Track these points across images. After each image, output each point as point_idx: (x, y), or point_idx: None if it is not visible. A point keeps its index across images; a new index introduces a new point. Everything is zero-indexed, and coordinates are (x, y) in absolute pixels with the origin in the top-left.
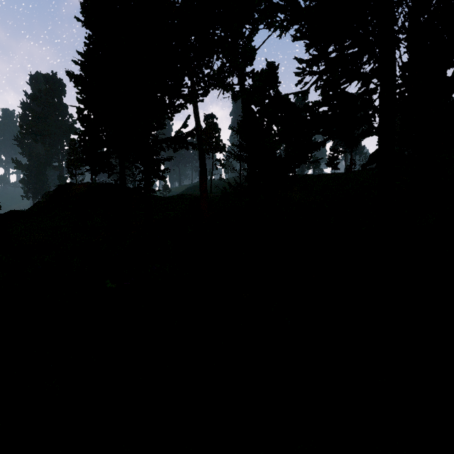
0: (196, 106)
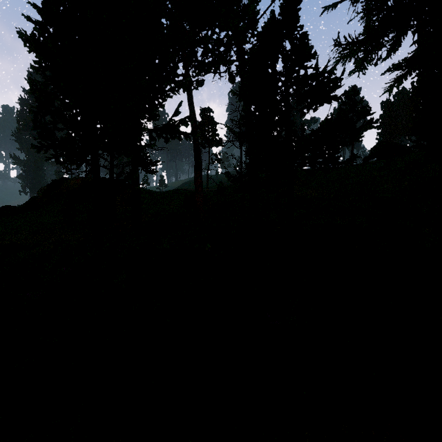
0: (190, 95)
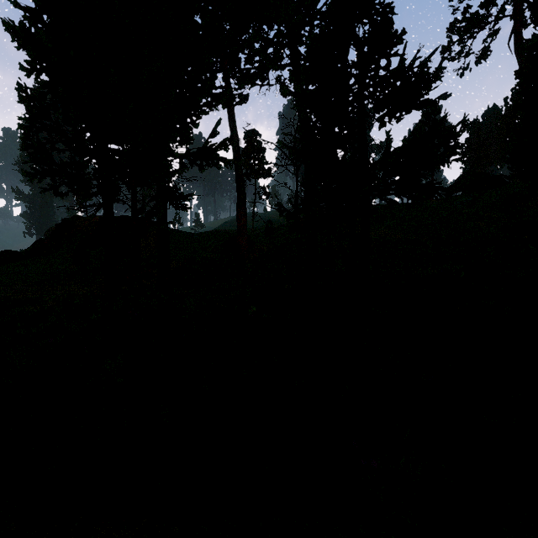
0: (231, 113)
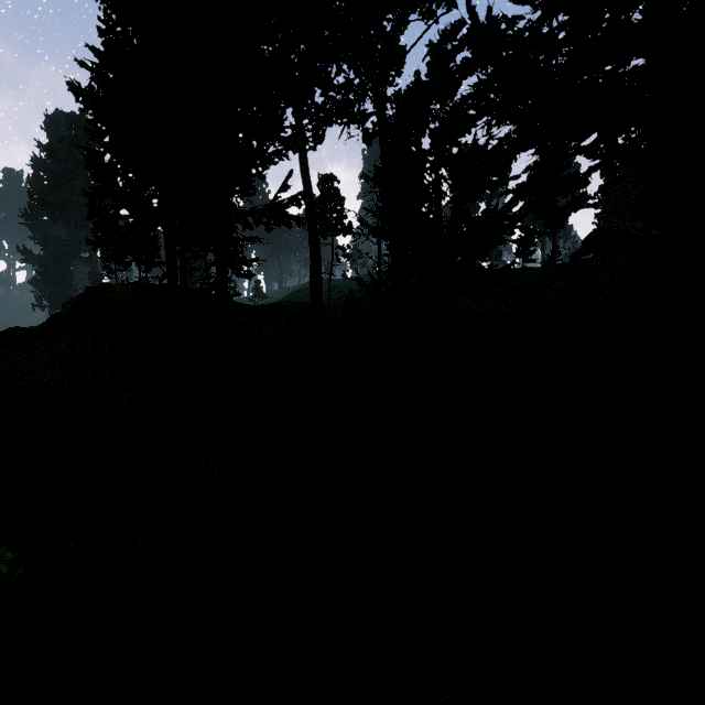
0: (304, 158)
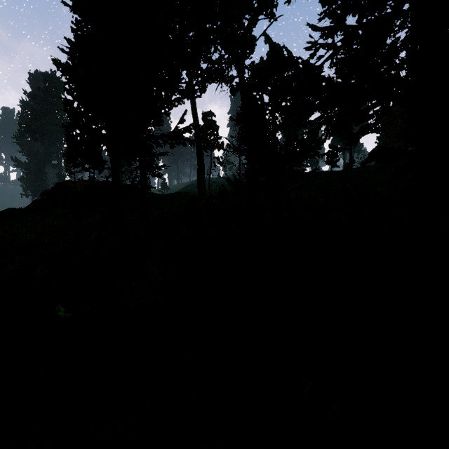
0: (193, 102)
